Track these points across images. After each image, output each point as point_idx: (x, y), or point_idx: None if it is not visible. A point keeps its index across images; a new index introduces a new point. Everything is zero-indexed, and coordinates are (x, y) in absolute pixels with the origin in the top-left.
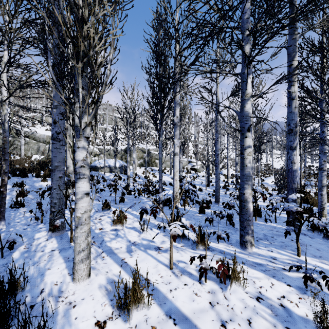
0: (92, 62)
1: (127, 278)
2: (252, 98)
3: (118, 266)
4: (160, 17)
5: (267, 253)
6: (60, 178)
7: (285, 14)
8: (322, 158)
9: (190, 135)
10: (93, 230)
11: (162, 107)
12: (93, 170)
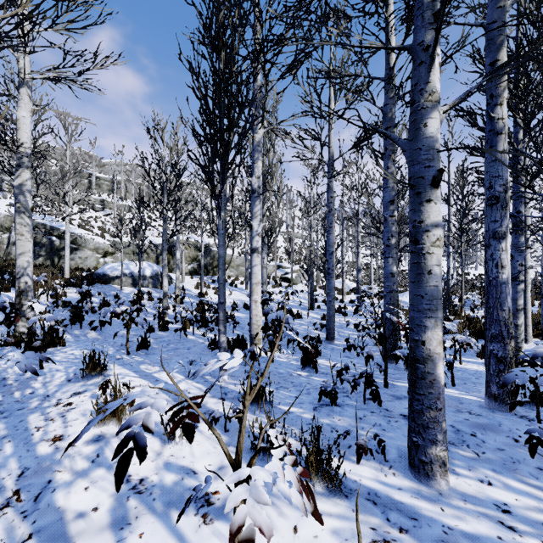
0: None
1: None
2: (440, 108)
3: None
4: None
5: (480, 489)
6: None
7: None
8: (516, 260)
9: (281, 218)
10: (32, 446)
11: (225, 144)
12: (99, 283)
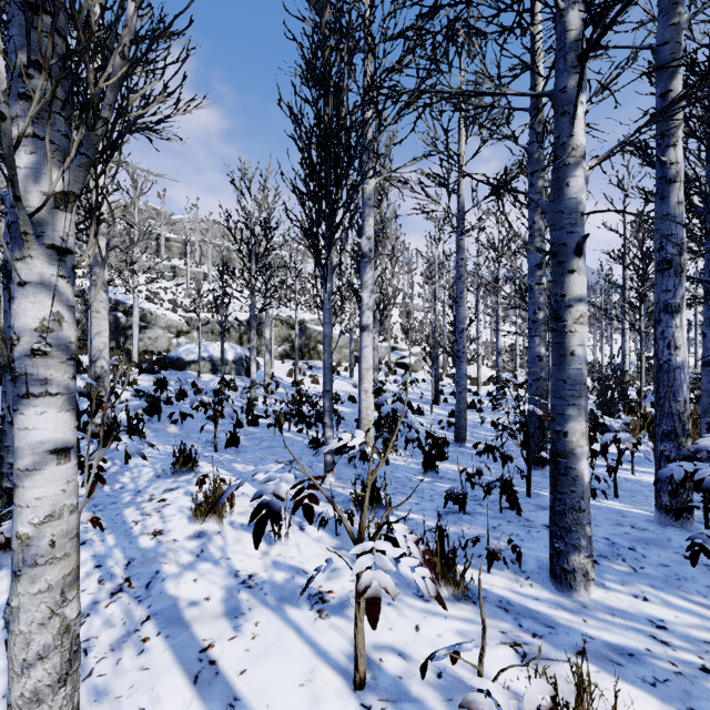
0: None
1: None
2: (587, 163)
3: (185, 681)
4: None
5: (633, 604)
6: None
7: None
8: (709, 338)
9: (397, 287)
10: (134, 538)
11: (332, 203)
12: (172, 369)
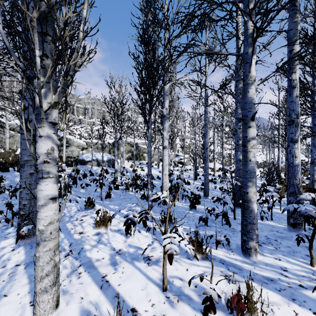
0: (57, 17)
1: (108, 309)
2: (256, 83)
3: (97, 288)
4: (149, 2)
5: (274, 262)
6: (31, 174)
7: (280, 0)
8: (314, 152)
9: (178, 129)
10: (71, 235)
11: (151, 96)
12: (80, 164)
